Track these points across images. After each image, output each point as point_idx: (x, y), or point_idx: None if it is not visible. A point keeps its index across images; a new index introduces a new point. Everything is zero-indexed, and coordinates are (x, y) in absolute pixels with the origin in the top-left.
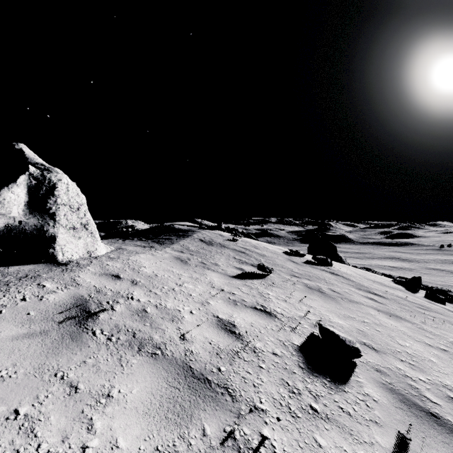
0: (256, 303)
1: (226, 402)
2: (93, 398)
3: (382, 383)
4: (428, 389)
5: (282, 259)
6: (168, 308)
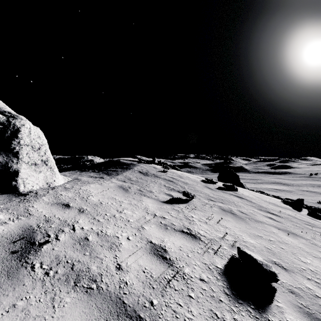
0: (183, 226)
1: None
2: None
3: (299, 306)
4: None
5: (200, 186)
6: (107, 235)
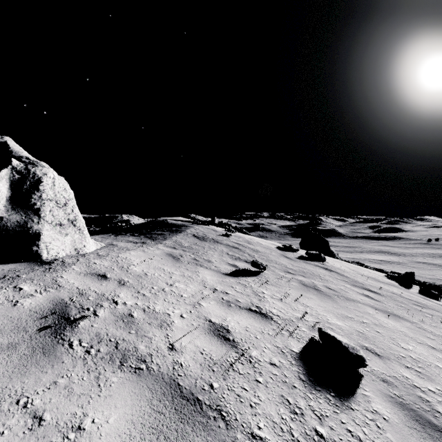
0: (251, 303)
1: (219, 430)
2: (60, 432)
3: (390, 396)
4: (440, 402)
5: (275, 254)
6: (156, 311)
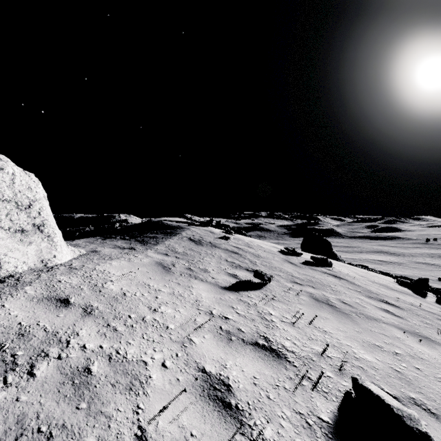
0: (257, 333)
1: None
2: None
3: None
4: None
5: (278, 260)
6: (127, 359)
